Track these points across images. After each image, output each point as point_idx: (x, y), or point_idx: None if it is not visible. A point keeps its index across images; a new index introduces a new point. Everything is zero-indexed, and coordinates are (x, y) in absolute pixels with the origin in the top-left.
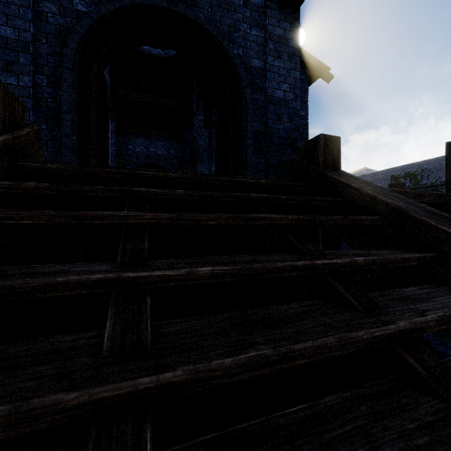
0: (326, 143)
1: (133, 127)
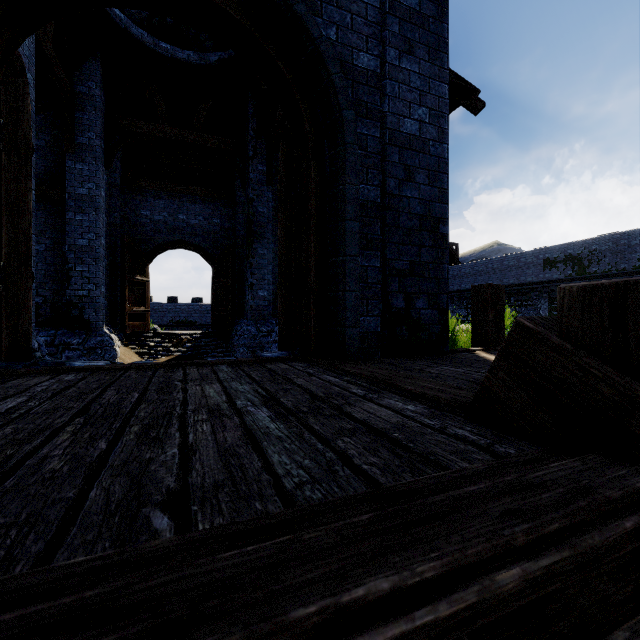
0: None
1: (150, 179)
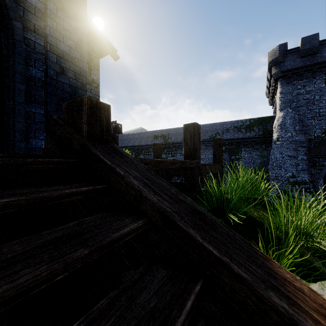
0: (92, 109)
1: None
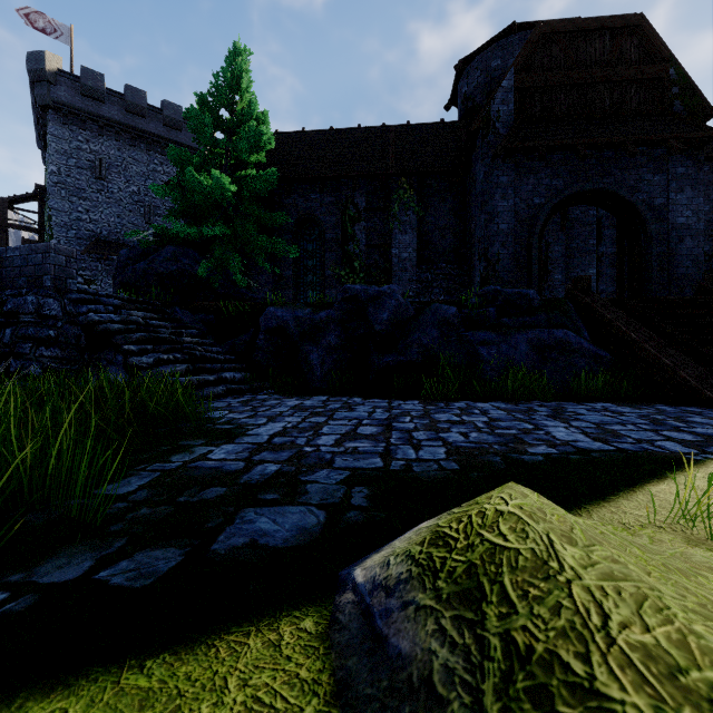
0: None
1: None
